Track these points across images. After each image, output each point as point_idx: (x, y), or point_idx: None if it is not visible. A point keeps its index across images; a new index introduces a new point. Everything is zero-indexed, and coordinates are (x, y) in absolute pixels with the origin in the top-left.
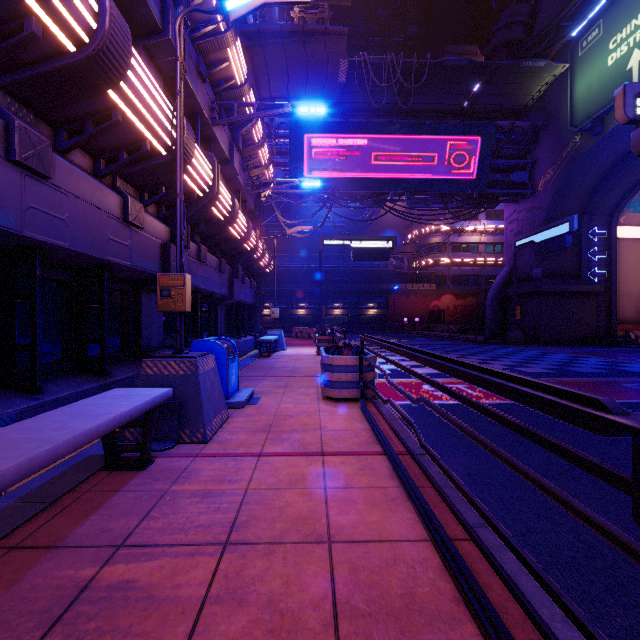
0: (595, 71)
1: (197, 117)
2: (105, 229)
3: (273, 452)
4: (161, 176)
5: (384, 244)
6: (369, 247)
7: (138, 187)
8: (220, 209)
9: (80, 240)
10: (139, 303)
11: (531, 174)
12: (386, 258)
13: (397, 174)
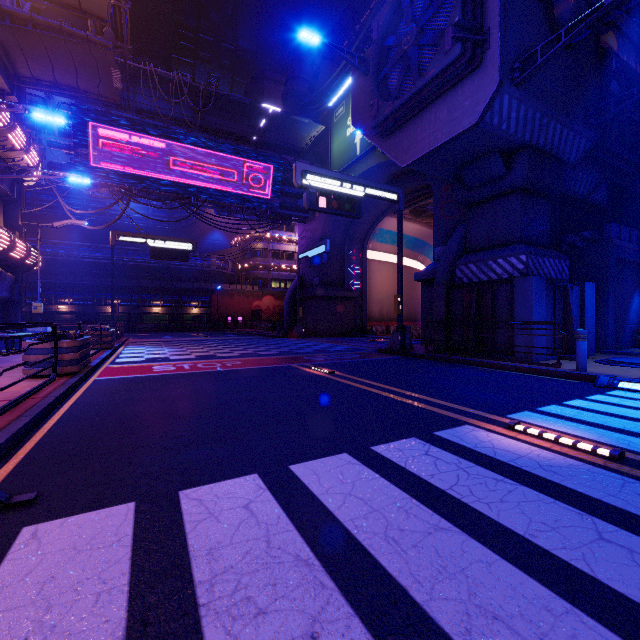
0: (342, 137)
1: None
2: None
3: None
4: None
5: (184, 246)
6: (168, 247)
7: None
8: None
9: None
10: None
11: None
12: (186, 259)
13: (198, 182)
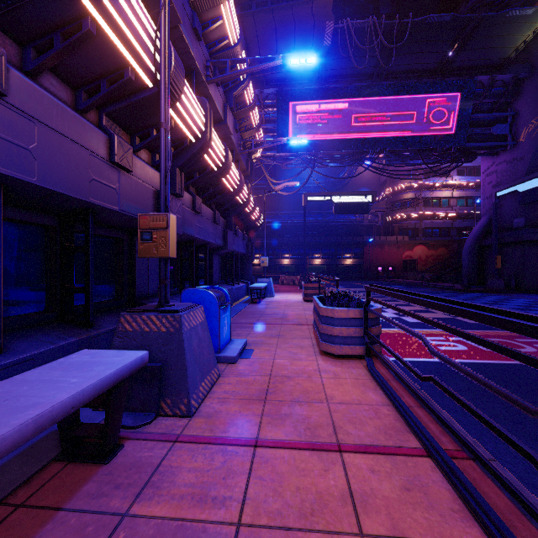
0: None
1: (193, 74)
2: (87, 168)
3: (272, 440)
4: (150, 115)
5: (364, 198)
6: (350, 202)
7: (129, 130)
8: (213, 158)
9: (53, 176)
10: (133, 251)
11: (512, 126)
12: (366, 211)
13: (376, 133)
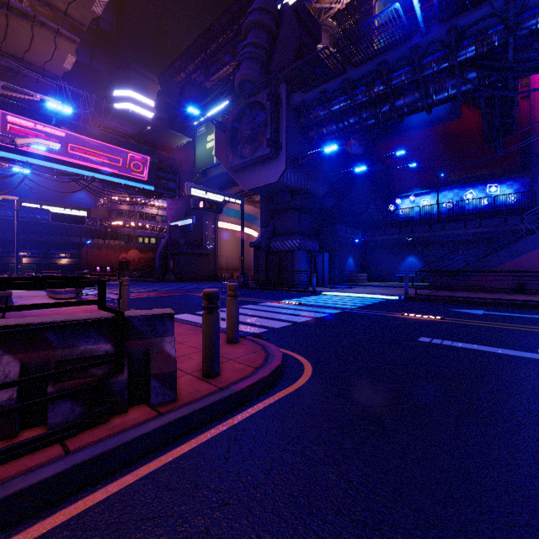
0: (203, 147)
1: None
2: None
3: None
4: None
5: (80, 213)
6: (67, 213)
7: None
8: None
9: None
10: None
11: (179, 185)
12: (82, 223)
13: (91, 164)
